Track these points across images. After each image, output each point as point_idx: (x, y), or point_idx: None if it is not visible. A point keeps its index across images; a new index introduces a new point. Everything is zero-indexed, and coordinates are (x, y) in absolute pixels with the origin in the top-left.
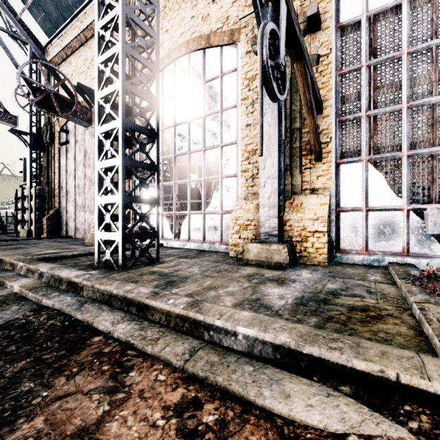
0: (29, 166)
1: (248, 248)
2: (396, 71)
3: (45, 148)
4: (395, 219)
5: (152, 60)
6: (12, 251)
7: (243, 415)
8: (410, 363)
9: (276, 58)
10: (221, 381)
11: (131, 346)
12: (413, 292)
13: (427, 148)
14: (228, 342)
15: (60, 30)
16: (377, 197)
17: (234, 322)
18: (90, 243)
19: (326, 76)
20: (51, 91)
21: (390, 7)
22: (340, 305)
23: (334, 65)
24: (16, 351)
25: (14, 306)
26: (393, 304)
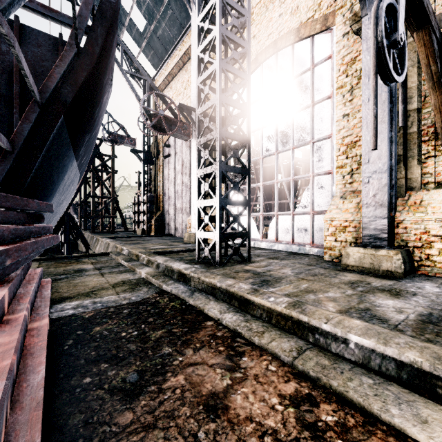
0: (143, 177)
1: (347, 252)
2: None
3: (153, 161)
4: None
5: (244, 70)
6: (135, 246)
7: (367, 426)
8: None
9: (392, 35)
10: (336, 386)
11: (239, 335)
12: None
13: None
14: (337, 348)
15: (164, 62)
16: None
17: (345, 328)
18: (187, 241)
19: None
20: (161, 114)
21: None
22: None
23: None
24: (154, 322)
25: (144, 288)
26: None
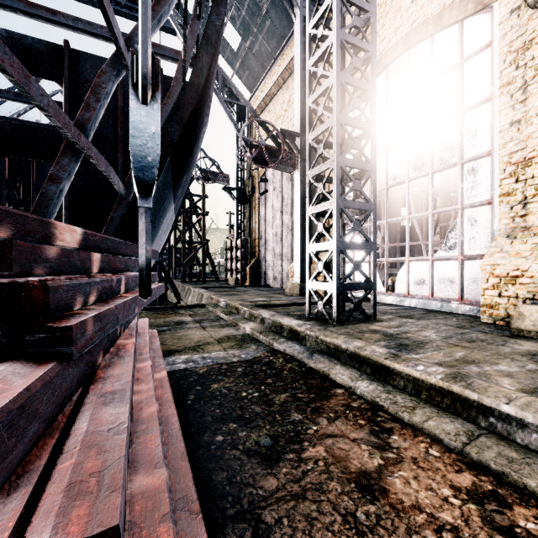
0: (236, 218)
1: (520, 312)
2: None
3: (247, 200)
4: None
5: (367, 79)
6: (231, 297)
7: None
8: None
9: None
10: (534, 487)
11: (380, 408)
12: None
13: None
14: (525, 439)
15: (261, 82)
16: None
17: None
18: (290, 292)
19: None
20: (263, 144)
21: None
22: None
23: None
24: (274, 384)
25: (253, 345)
26: None
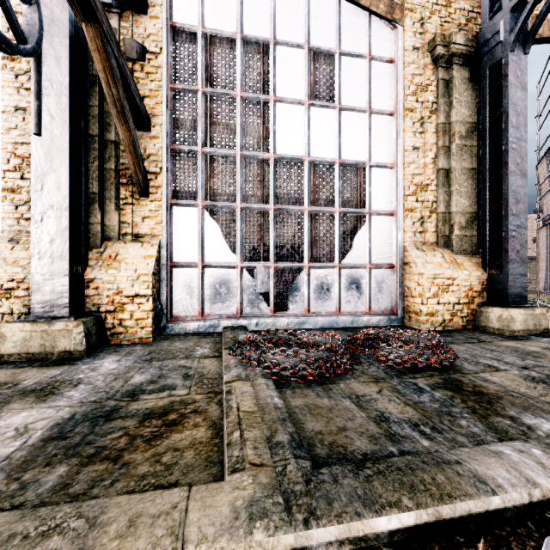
0: None
1: (2, 333)
2: (231, 111)
3: None
4: (230, 277)
5: None
6: None
7: None
8: (168, 523)
9: None
10: None
11: None
12: (230, 367)
13: (257, 204)
14: None
15: None
16: (214, 252)
17: None
18: None
19: (155, 82)
20: None
21: (226, 36)
22: (132, 415)
23: (165, 73)
24: None
25: None
26: (207, 389)
